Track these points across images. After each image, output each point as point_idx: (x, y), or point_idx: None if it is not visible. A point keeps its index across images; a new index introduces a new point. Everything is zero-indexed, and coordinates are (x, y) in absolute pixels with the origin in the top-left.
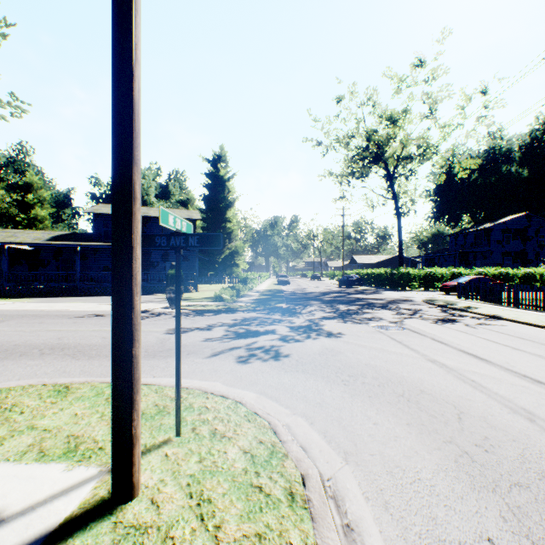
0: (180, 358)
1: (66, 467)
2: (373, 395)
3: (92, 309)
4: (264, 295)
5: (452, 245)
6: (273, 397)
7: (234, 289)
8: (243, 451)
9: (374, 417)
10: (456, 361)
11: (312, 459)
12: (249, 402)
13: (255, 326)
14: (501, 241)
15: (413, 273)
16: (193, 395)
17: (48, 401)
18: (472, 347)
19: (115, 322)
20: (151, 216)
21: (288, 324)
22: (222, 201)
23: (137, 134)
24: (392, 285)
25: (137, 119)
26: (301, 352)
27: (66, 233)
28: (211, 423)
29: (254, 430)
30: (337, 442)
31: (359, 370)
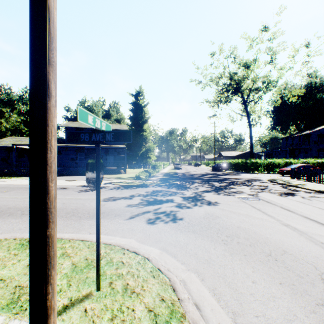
0: (99, 229)
1: (4, 320)
2: (247, 254)
3: (61, 184)
4: (166, 176)
5: (284, 145)
6: (172, 253)
7: (147, 172)
8: (148, 310)
9: (252, 275)
10: (303, 225)
11: (205, 319)
12: (154, 258)
13: (159, 196)
14: (317, 142)
15: (260, 162)
16: (114, 251)
17: (12, 253)
18: (312, 214)
19: (31, 206)
20: None
21: (181, 195)
22: (141, 119)
23: (52, 39)
24: (246, 170)
25: (52, 25)
26: (191, 216)
27: None
28: (124, 278)
29: (157, 286)
30: (225, 300)
31: (234, 232)
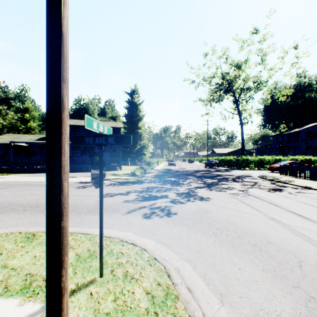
0: (102, 222)
1: (20, 302)
2: (235, 245)
3: None
4: (160, 172)
5: (274, 142)
6: (167, 245)
7: (142, 169)
8: (146, 292)
9: (238, 263)
10: (288, 219)
11: (196, 300)
12: (150, 249)
13: (154, 192)
14: (306, 139)
15: (251, 159)
16: (114, 243)
17: (19, 245)
18: (296, 209)
19: (48, 202)
20: None
21: (175, 191)
22: (136, 117)
23: (65, 59)
24: (237, 166)
25: (65, 48)
26: (184, 211)
27: None
28: (124, 266)
29: (154, 273)
30: (214, 284)
31: (224, 225)
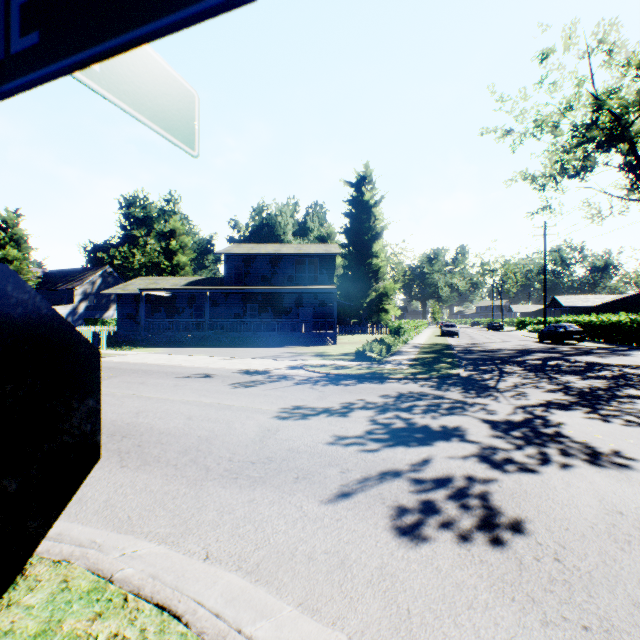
0: None
1: None
2: None
3: (207, 365)
4: (425, 353)
5: None
6: None
7: (382, 344)
8: None
9: None
10: None
11: None
12: None
13: (420, 415)
14: None
15: None
16: None
17: None
18: None
19: None
20: (282, 254)
21: (483, 416)
22: (367, 232)
23: None
24: None
25: None
26: (553, 516)
27: (201, 278)
28: None
29: None
30: None
31: None
